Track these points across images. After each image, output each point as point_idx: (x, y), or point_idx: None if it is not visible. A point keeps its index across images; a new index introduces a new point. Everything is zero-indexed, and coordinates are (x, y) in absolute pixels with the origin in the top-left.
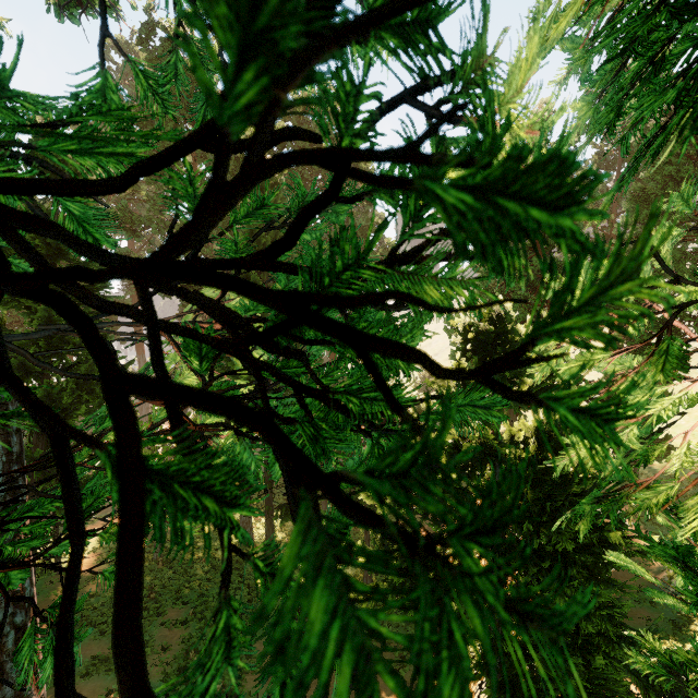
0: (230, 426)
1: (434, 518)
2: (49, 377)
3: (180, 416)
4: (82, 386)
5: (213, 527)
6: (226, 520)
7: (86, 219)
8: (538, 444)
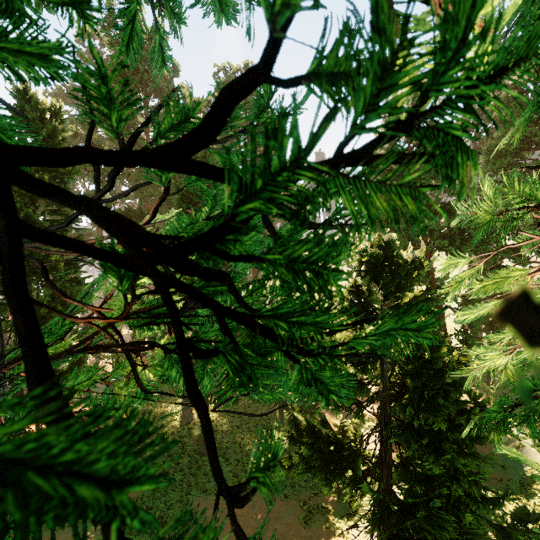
0: (157, 344)
1: (335, 403)
2: (31, 292)
3: (47, 356)
4: (57, 299)
5: (92, 519)
6: (116, 502)
7: (5, 133)
8: (416, 344)
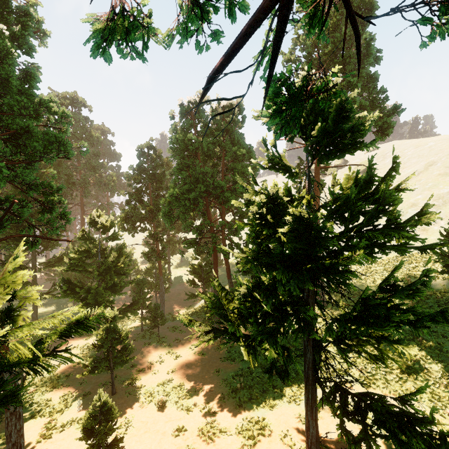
0: None
1: (79, 271)
2: None
3: None
4: None
5: None
6: None
7: None
8: (116, 250)
